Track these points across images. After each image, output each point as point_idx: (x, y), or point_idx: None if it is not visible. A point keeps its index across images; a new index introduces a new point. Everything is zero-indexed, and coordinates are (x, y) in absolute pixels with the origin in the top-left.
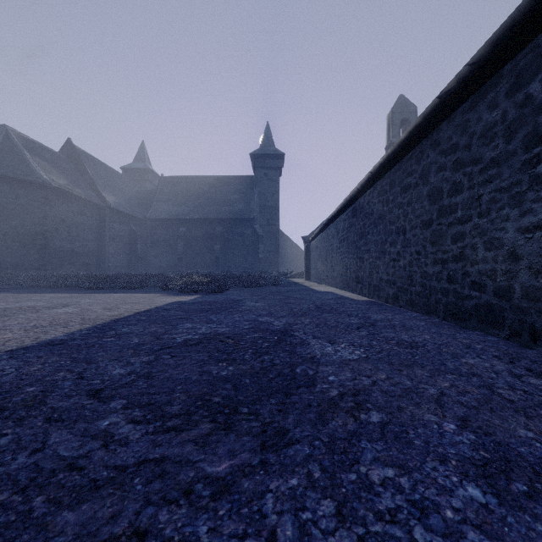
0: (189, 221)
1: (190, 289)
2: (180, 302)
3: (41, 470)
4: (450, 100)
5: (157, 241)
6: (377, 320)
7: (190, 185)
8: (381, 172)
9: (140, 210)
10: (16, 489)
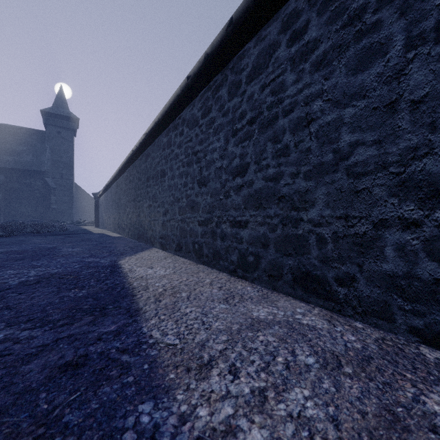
0: None
1: None
2: None
3: None
4: (135, 154)
5: None
6: (107, 242)
7: None
8: (123, 169)
9: None
10: None
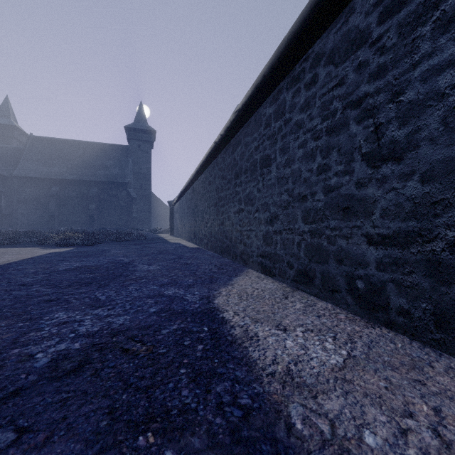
0: (62, 181)
1: (66, 243)
2: (58, 252)
3: (16, 296)
4: (217, 146)
5: (25, 199)
6: (186, 256)
7: (64, 148)
8: (201, 170)
9: (4, 167)
10: (11, 299)
